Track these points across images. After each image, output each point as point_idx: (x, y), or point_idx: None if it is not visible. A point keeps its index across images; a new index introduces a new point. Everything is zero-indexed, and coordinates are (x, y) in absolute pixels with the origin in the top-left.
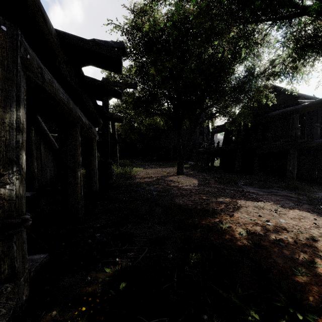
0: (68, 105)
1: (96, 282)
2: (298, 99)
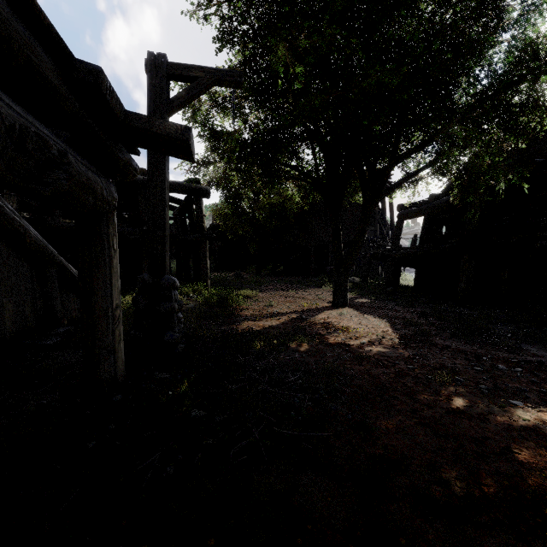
0: None
1: None
2: None
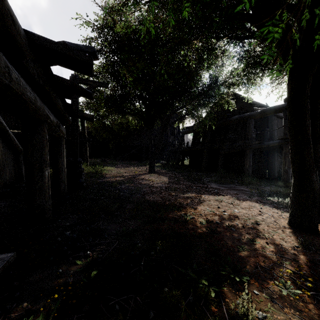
0: (35, 104)
1: (67, 274)
2: (254, 106)
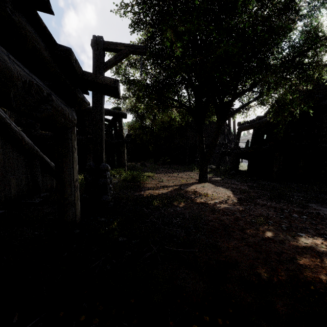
0: None
1: None
2: None
